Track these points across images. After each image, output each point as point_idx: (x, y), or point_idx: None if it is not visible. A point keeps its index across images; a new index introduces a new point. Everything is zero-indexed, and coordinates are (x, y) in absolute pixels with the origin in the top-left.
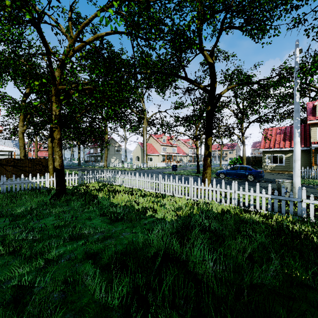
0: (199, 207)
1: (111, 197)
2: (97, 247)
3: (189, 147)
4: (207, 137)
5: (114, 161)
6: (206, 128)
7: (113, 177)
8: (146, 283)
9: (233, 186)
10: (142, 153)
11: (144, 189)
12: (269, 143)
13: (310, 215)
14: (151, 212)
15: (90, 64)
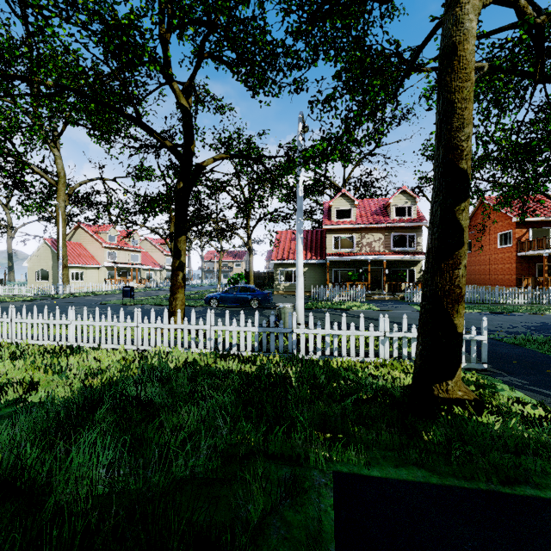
0: (144, 364)
1: None
2: None
3: (166, 253)
4: (177, 235)
5: None
6: (176, 220)
7: None
8: None
9: (208, 318)
10: (57, 263)
11: (31, 342)
12: (283, 253)
13: (301, 349)
14: (20, 393)
15: None
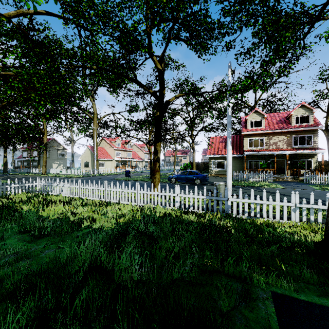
0: (143, 213)
1: (40, 209)
2: (2, 273)
3: (144, 152)
4: (156, 142)
5: (57, 167)
6: (155, 134)
7: (49, 186)
8: (55, 303)
9: (176, 189)
10: (93, 158)
11: (87, 198)
12: (214, 150)
13: (233, 211)
14: (89, 223)
15: (16, 45)
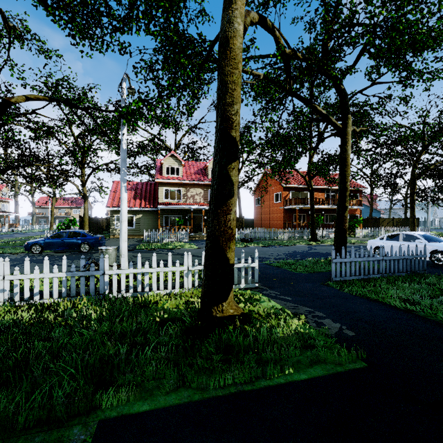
0: None
1: None
2: None
3: None
4: None
5: None
6: None
7: None
8: None
9: (0, 267)
10: None
11: None
12: (119, 201)
13: (113, 289)
14: None
15: None
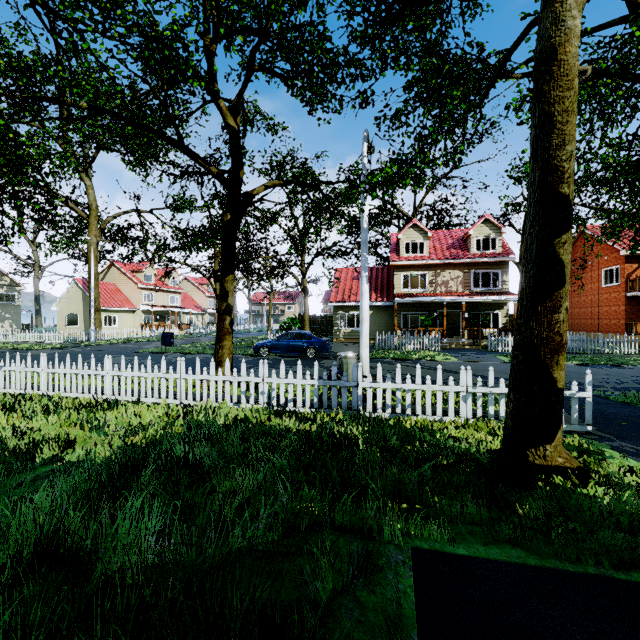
0: (189, 420)
1: None
2: None
3: (208, 295)
4: (224, 275)
5: None
6: (223, 257)
7: None
8: None
9: (261, 369)
10: (88, 306)
11: (63, 394)
12: (343, 294)
13: (367, 406)
14: (56, 451)
15: None
